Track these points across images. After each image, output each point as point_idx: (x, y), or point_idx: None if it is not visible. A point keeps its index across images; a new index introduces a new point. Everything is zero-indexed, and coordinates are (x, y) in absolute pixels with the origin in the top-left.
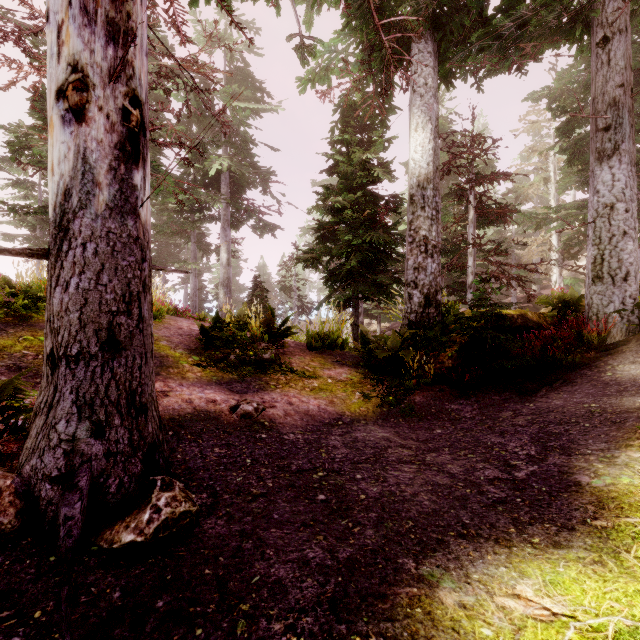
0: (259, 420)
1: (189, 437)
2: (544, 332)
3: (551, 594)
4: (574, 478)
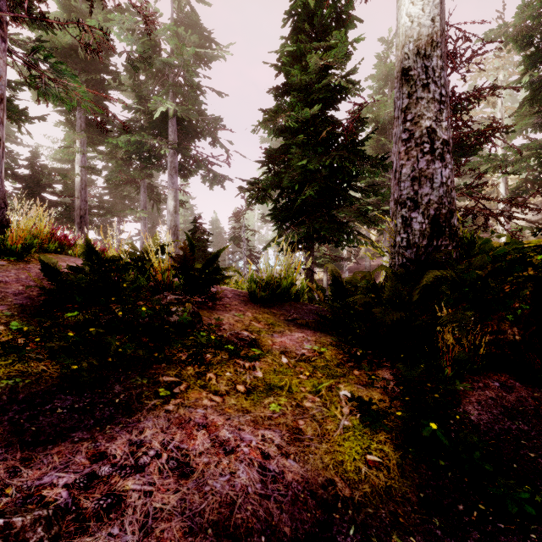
0: None
1: None
2: None
3: None
4: None
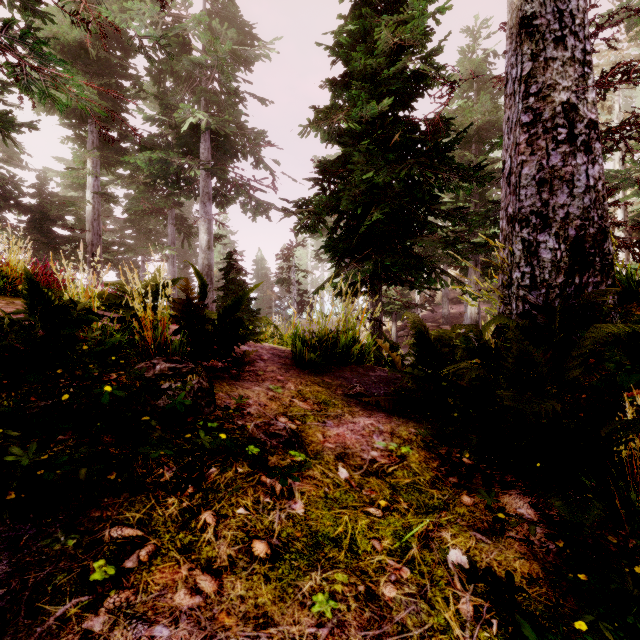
0: None
1: None
2: None
3: None
4: None
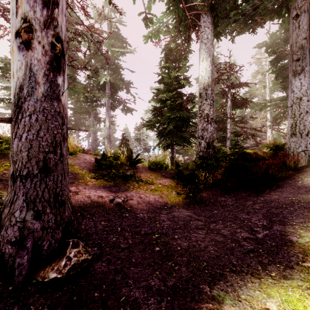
0: (124, 206)
1: (88, 216)
2: (267, 161)
3: (286, 308)
4: (288, 238)
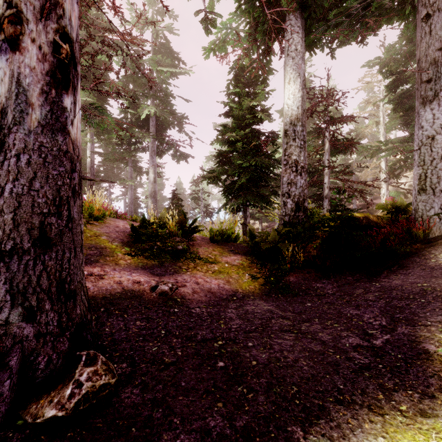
0: (173, 297)
1: (117, 312)
2: (383, 229)
3: None
4: (422, 346)
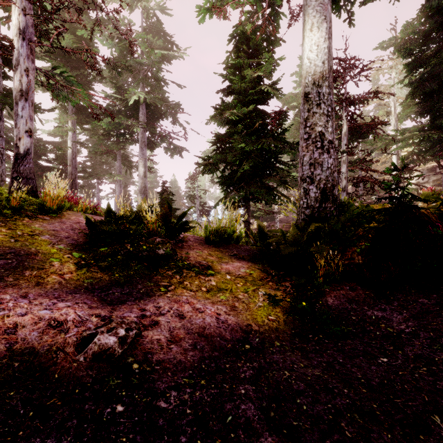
0: (124, 360)
1: None
2: None
3: None
4: None
